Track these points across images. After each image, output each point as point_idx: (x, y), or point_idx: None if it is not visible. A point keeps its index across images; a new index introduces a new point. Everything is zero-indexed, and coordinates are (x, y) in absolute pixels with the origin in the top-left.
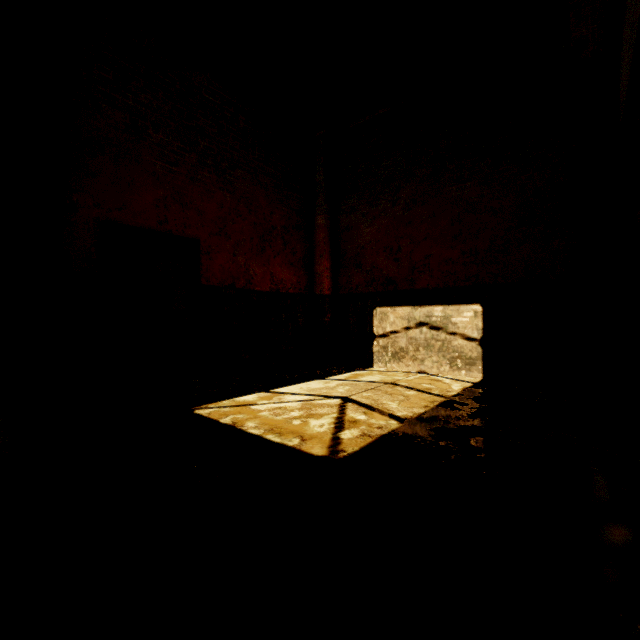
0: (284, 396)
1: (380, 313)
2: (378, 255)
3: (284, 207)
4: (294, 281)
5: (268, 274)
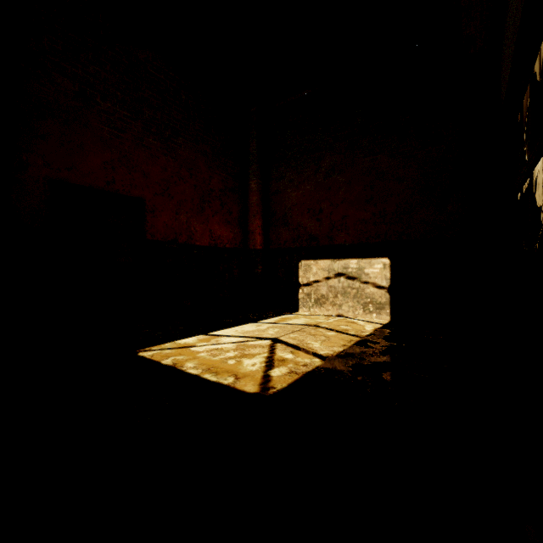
0: (221, 338)
1: (304, 265)
2: (303, 215)
3: (221, 172)
4: (230, 237)
5: (207, 231)
